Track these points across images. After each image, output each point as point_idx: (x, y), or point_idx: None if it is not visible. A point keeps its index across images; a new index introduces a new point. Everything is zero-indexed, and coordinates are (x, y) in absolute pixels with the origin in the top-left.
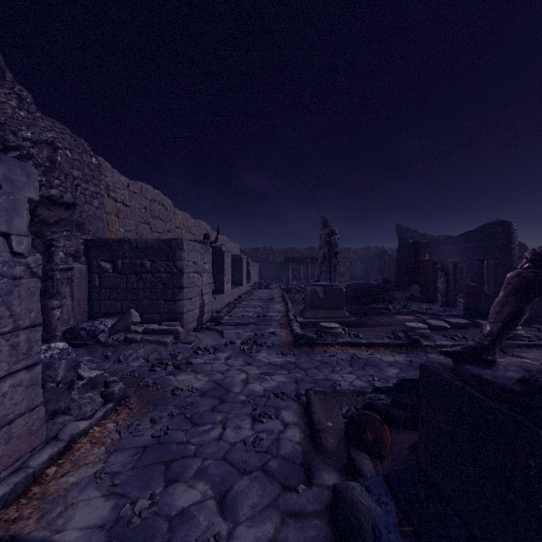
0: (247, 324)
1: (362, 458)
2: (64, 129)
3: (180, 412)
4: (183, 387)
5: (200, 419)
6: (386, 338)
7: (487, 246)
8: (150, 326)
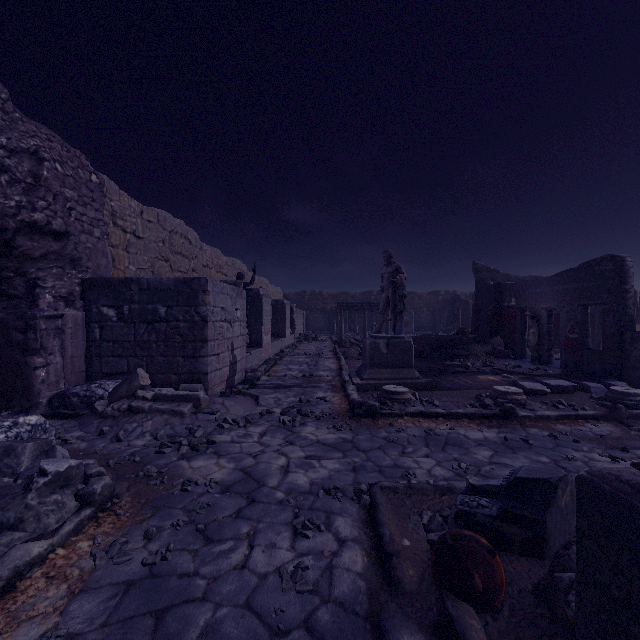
0: (290, 387)
1: (466, 615)
2: (53, 136)
3: (190, 520)
4: (198, 478)
5: (217, 532)
6: (469, 406)
7: (592, 288)
8: (162, 391)
